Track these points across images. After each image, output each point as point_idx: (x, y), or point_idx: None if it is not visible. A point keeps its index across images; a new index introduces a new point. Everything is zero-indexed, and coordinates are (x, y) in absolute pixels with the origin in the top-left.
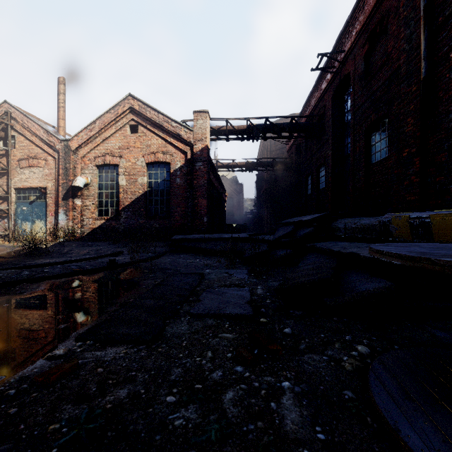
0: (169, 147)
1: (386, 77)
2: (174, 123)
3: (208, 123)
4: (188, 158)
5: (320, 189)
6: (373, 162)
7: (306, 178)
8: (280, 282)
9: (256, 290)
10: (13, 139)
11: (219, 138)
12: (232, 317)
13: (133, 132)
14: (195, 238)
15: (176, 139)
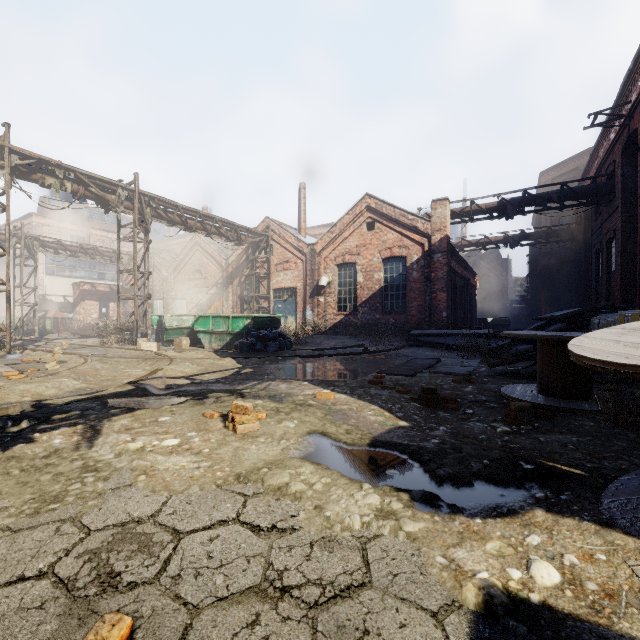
0: (405, 241)
1: None
2: (411, 216)
3: (448, 209)
4: (425, 250)
5: (611, 271)
6: None
7: (597, 254)
8: (504, 367)
9: (479, 369)
10: (271, 247)
11: (462, 221)
12: (454, 374)
13: (369, 229)
14: (433, 333)
15: (412, 232)
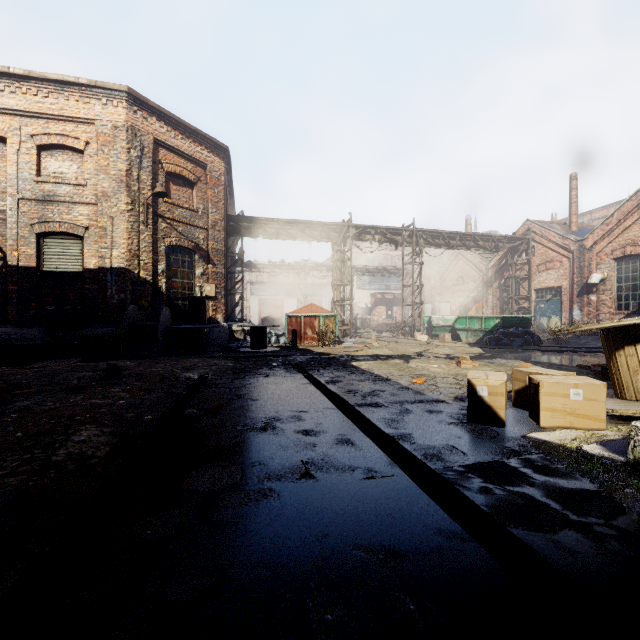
0: None
1: None
2: None
3: None
4: None
5: None
6: None
7: None
8: None
9: None
10: (532, 248)
11: None
12: None
13: None
14: None
15: None
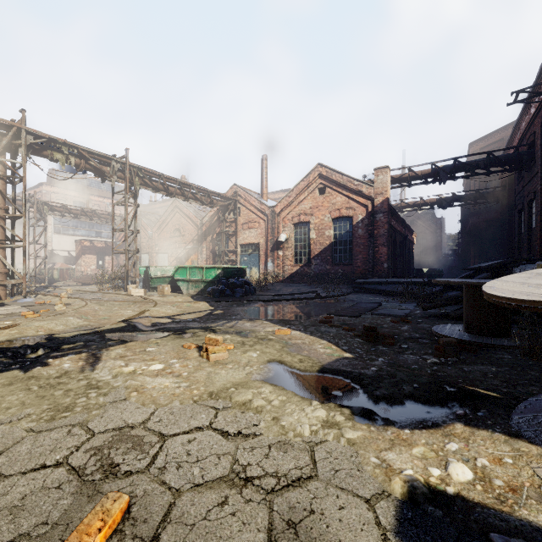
0: (352, 203)
1: None
2: (356, 182)
3: (388, 176)
4: (369, 211)
5: (532, 228)
6: None
7: (520, 213)
8: (437, 310)
9: (414, 311)
10: (238, 209)
11: (401, 186)
12: (393, 316)
13: (321, 193)
14: (375, 281)
15: (358, 195)
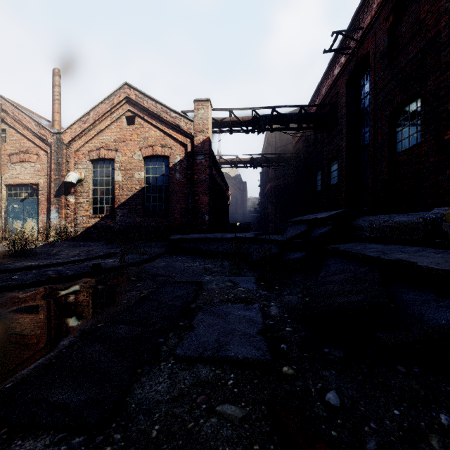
0: (168, 140)
1: (418, 48)
2: (173, 114)
3: (210, 113)
4: (188, 151)
5: (331, 185)
6: (400, 150)
7: (315, 173)
8: (297, 295)
9: (268, 309)
10: (4, 133)
11: (222, 130)
12: (238, 363)
13: (130, 124)
14: (195, 238)
15: (175, 131)
